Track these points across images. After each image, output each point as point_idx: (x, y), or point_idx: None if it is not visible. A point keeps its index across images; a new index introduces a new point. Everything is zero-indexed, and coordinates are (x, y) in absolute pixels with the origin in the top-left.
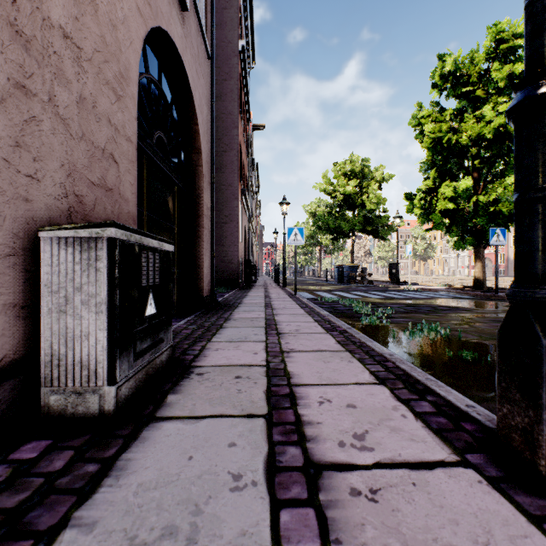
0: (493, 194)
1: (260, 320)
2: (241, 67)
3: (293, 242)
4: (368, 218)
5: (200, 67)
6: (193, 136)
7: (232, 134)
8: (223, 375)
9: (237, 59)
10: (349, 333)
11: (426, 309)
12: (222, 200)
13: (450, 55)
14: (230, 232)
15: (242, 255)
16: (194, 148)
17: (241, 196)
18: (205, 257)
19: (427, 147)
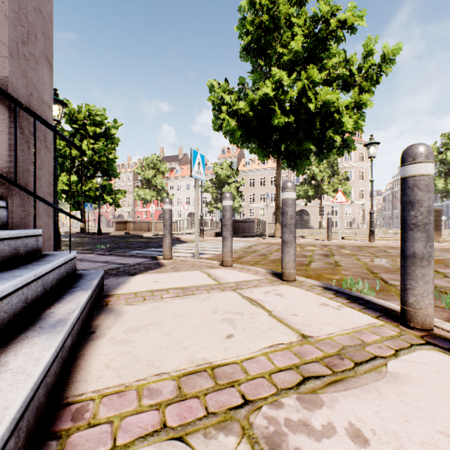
0: (88, 186)
1: None
2: None
3: None
4: None
5: None
6: None
7: None
8: None
9: None
10: None
11: None
12: None
13: (67, 100)
14: None
15: None
16: None
17: None
18: None
19: None
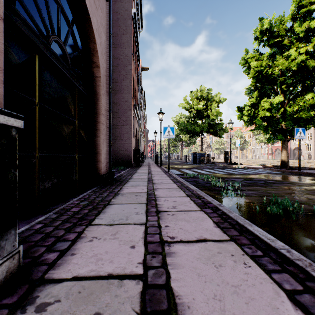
0: (296, 106)
1: (143, 195)
2: (133, 27)
3: (167, 137)
4: (211, 124)
5: (97, 1)
6: (92, 53)
7: (127, 68)
8: (74, 312)
9: (131, 21)
10: (221, 210)
11: (261, 182)
12: (121, 111)
13: (265, 19)
14: (126, 131)
15: (134, 146)
16: (93, 63)
17: (133, 109)
18: (103, 145)
19: (252, 77)
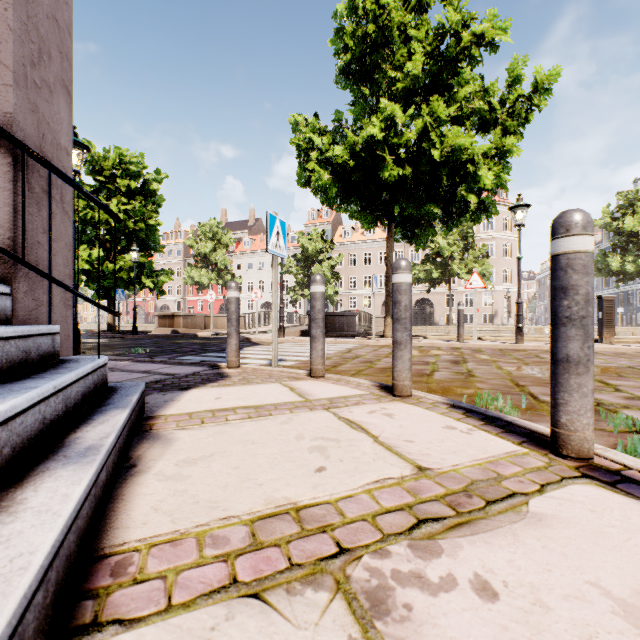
0: (118, 265)
1: None
2: None
3: None
4: None
5: None
6: None
7: None
8: None
9: None
10: None
11: None
12: None
13: (89, 141)
14: None
15: None
16: None
17: None
18: None
19: None
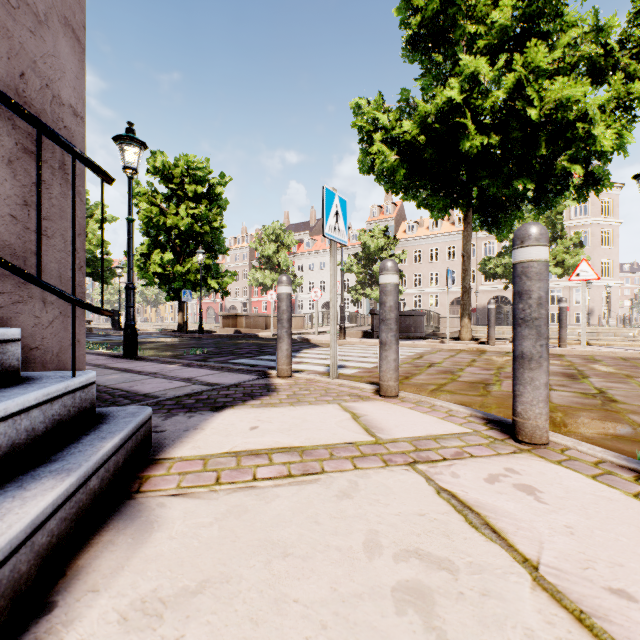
0: (186, 267)
1: None
2: None
3: None
4: (87, 259)
5: None
6: None
7: None
8: None
9: None
10: None
11: None
12: None
13: (161, 152)
14: None
15: None
16: None
17: None
18: None
19: (143, 219)
